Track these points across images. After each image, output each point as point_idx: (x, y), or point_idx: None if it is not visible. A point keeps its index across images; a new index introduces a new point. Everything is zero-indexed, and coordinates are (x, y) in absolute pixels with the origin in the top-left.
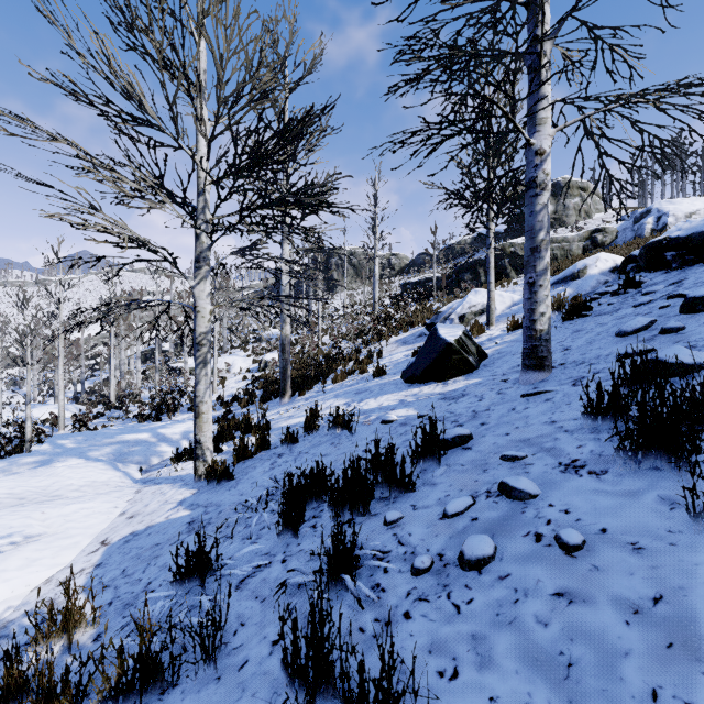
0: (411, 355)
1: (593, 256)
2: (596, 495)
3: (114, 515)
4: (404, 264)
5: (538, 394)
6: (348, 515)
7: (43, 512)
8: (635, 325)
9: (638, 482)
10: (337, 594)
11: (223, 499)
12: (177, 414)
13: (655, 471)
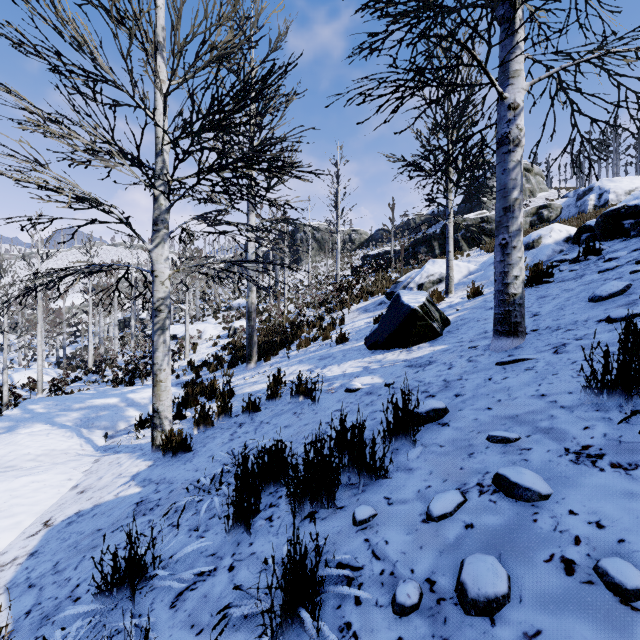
0: (373, 322)
1: (547, 227)
2: (635, 501)
3: (66, 488)
4: (363, 239)
5: (515, 362)
6: (309, 506)
7: None
8: (610, 289)
9: None
10: (293, 635)
11: (177, 475)
12: (150, 378)
13: None
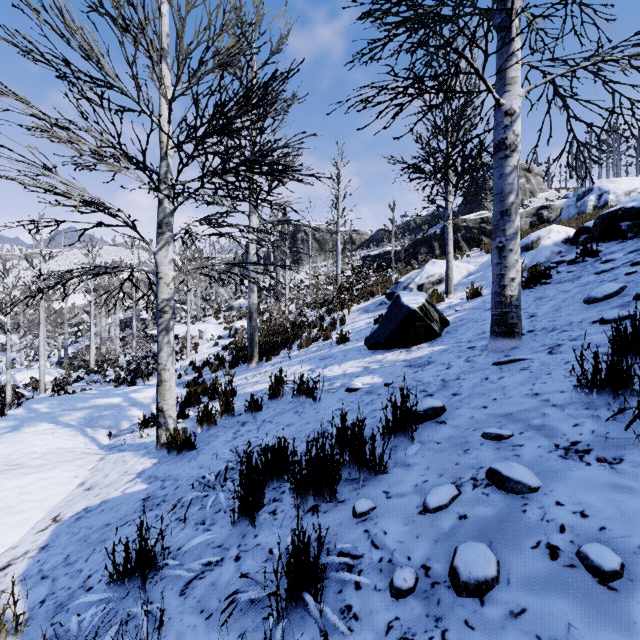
0: (373, 323)
1: (546, 228)
2: (617, 492)
3: (73, 485)
4: (364, 239)
5: (511, 362)
6: (311, 500)
7: None
8: (604, 291)
9: None
10: (297, 617)
11: (182, 472)
12: (152, 378)
13: None
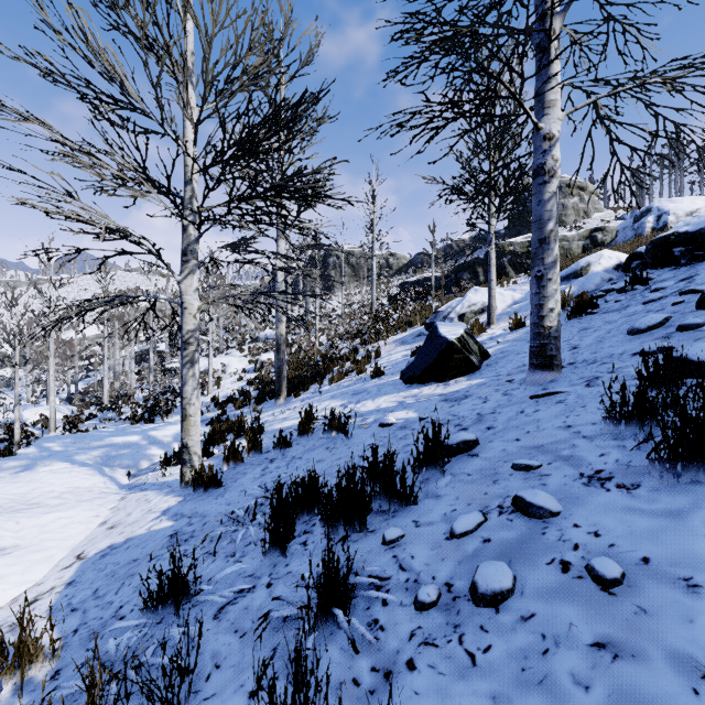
0: (410, 355)
1: (596, 254)
2: (630, 514)
3: (95, 525)
4: (402, 264)
5: (548, 395)
6: (342, 531)
7: (17, 521)
8: (648, 321)
9: (679, 499)
10: (327, 631)
11: (209, 509)
12: (171, 415)
13: (697, 486)
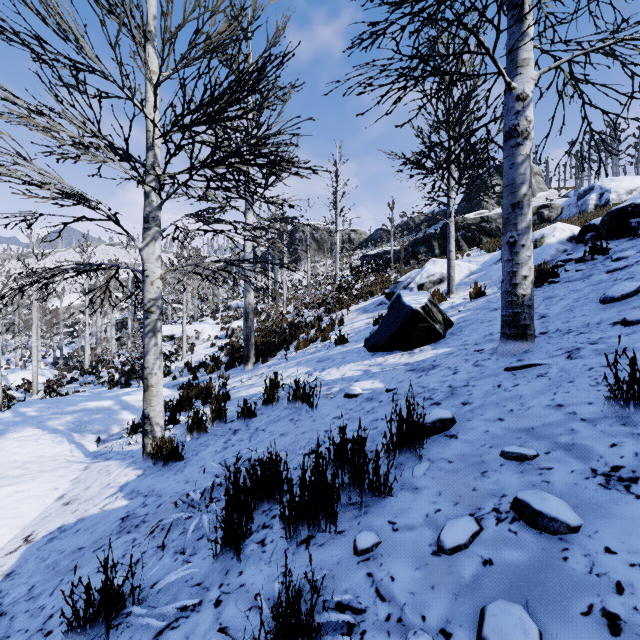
0: (373, 323)
1: (550, 226)
2: None
3: (52, 499)
4: (362, 239)
5: (526, 367)
6: (305, 530)
7: None
8: (622, 289)
9: None
10: None
11: (166, 487)
12: None
13: None
